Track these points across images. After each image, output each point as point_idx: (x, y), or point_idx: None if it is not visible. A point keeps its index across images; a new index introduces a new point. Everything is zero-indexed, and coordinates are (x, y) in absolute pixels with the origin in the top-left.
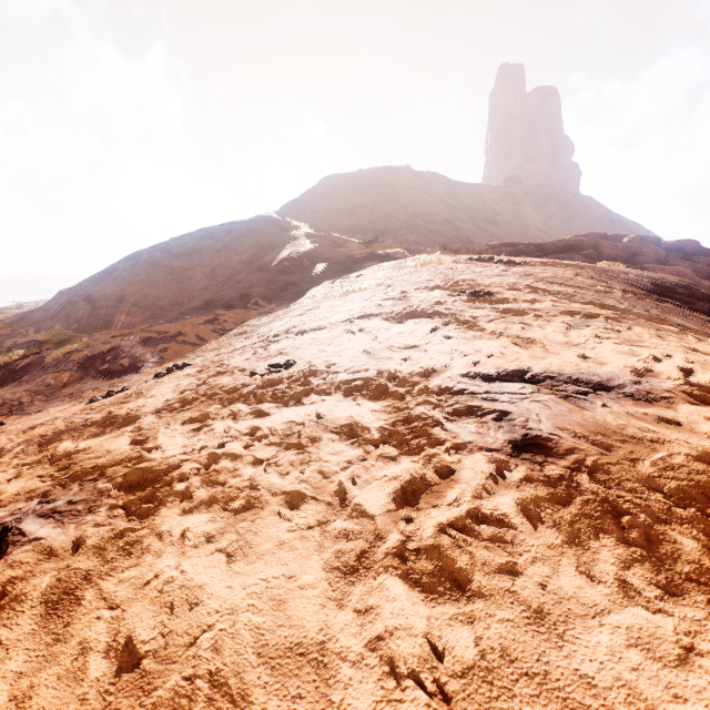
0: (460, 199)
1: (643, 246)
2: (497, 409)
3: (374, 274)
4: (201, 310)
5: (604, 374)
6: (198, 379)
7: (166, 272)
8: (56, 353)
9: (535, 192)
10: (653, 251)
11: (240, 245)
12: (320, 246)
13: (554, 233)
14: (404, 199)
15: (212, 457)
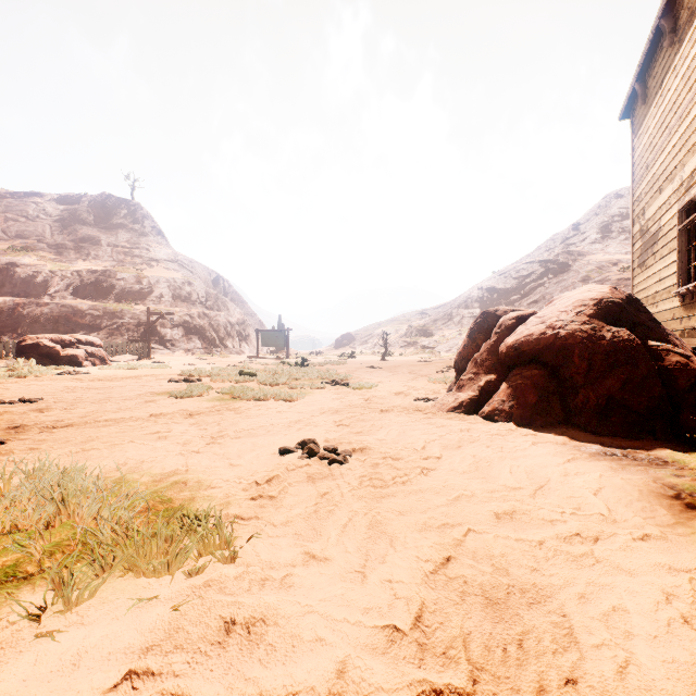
0: None
1: None
2: None
3: None
4: None
5: None
6: None
7: (498, 295)
8: None
9: None
10: None
11: (540, 276)
12: (591, 274)
13: None
14: None
15: None
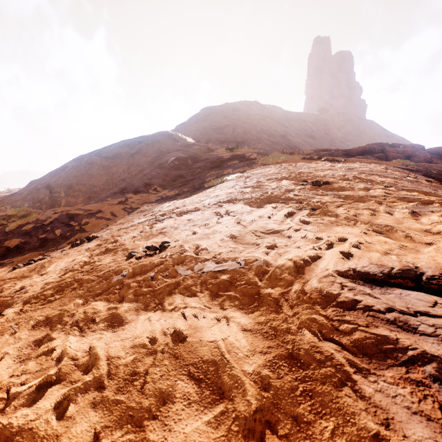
0: (290, 122)
1: (416, 151)
2: (430, 354)
3: (236, 169)
4: (118, 194)
5: None
6: (89, 256)
7: (99, 169)
8: (13, 224)
9: (337, 118)
10: (423, 154)
11: (147, 151)
12: (199, 151)
13: (350, 144)
14: (254, 121)
15: (0, 439)
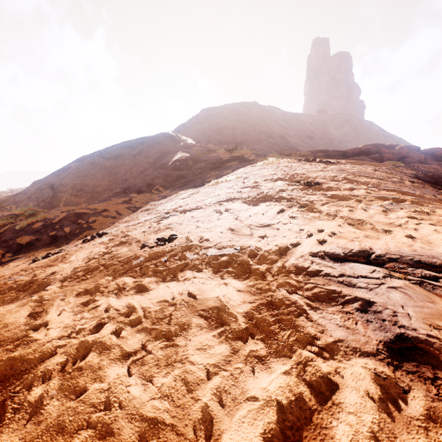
0: (289, 122)
1: (410, 152)
2: (358, 297)
3: (235, 170)
4: (121, 194)
5: (441, 256)
6: (105, 248)
7: (101, 169)
8: (23, 223)
9: (336, 118)
10: (417, 155)
11: (148, 152)
12: (199, 152)
13: (348, 144)
14: (253, 122)
15: (82, 347)
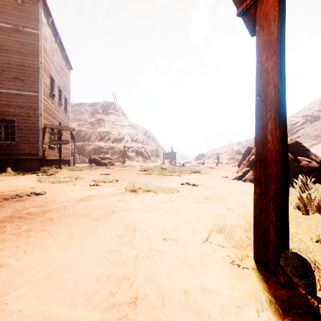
0: None
1: None
2: None
3: None
4: None
5: None
6: None
7: None
8: None
9: None
10: None
11: (302, 124)
12: None
13: None
14: None
15: None
